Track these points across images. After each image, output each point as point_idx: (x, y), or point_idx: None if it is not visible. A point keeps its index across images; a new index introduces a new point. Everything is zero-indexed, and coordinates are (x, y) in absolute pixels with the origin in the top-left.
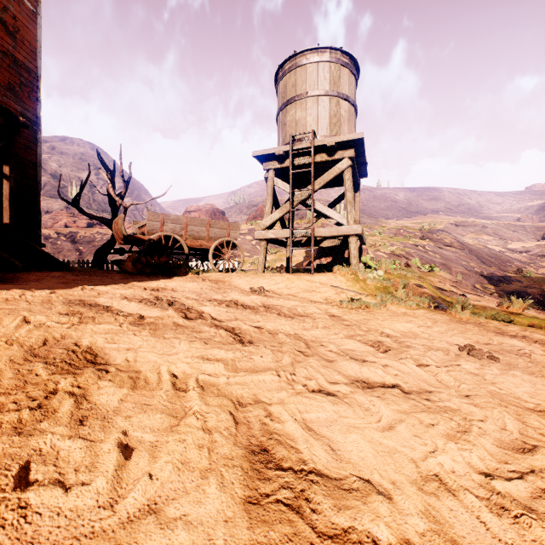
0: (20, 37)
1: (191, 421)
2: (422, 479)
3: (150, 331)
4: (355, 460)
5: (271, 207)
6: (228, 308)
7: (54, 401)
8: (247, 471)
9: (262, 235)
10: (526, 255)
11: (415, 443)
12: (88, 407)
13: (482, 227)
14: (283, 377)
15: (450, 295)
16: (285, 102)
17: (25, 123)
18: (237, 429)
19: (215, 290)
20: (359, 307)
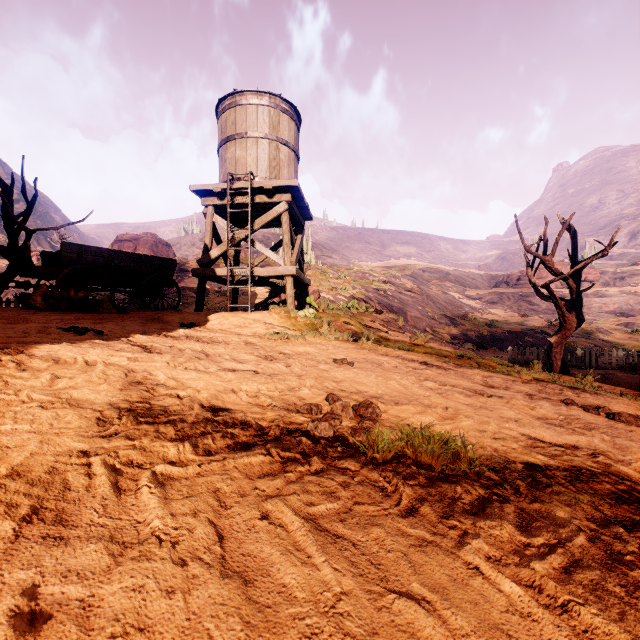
0: None
1: (96, 371)
2: (225, 390)
3: (67, 343)
4: (193, 386)
5: (210, 244)
6: (149, 336)
7: (3, 362)
8: (126, 384)
9: (200, 272)
10: (480, 301)
11: (236, 384)
12: (26, 367)
13: (446, 274)
14: (171, 364)
15: (375, 332)
16: (225, 138)
17: None
18: (126, 377)
19: (141, 325)
20: (280, 339)
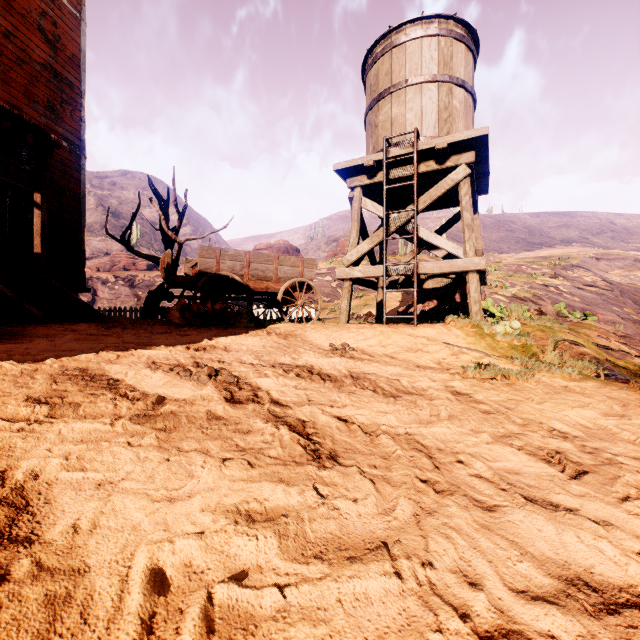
0: (61, 47)
1: None
2: None
3: (158, 435)
4: None
5: (357, 236)
6: (298, 380)
7: None
8: None
9: (346, 274)
10: None
11: None
12: None
13: (634, 261)
14: (408, 580)
15: (622, 357)
16: (376, 97)
17: (58, 141)
18: None
19: (283, 349)
20: (493, 377)
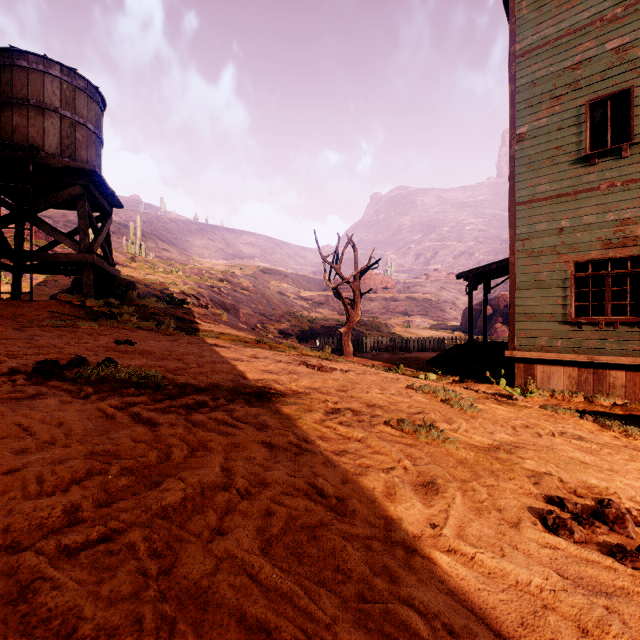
0: None
1: None
2: None
3: None
4: None
5: None
6: None
7: None
8: None
9: None
10: (311, 302)
11: None
12: None
13: (284, 276)
14: None
15: (186, 323)
16: None
17: None
18: None
19: None
20: (65, 326)
